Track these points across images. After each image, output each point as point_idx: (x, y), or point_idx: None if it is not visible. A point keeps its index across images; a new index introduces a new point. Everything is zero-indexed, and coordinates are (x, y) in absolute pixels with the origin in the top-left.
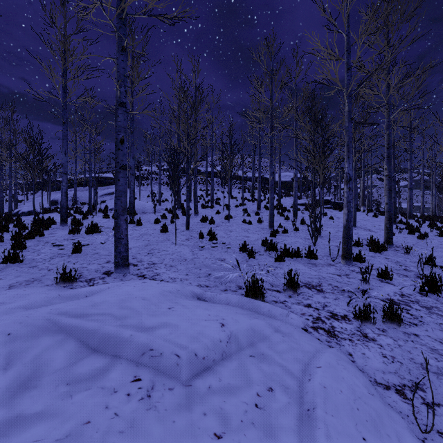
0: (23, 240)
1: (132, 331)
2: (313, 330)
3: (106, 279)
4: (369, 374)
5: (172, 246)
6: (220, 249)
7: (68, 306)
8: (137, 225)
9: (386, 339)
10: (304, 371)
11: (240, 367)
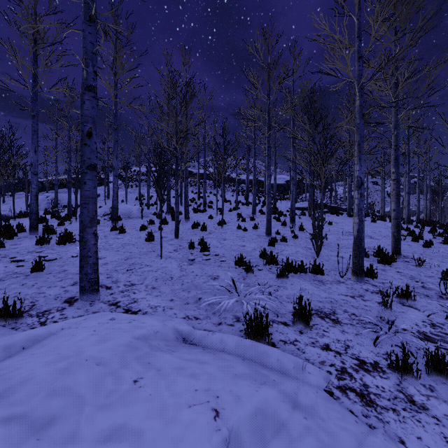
0: None
1: None
2: (340, 393)
3: (66, 310)
4: None
5: (157, 259)
6: (213, 263)
7: None
8: (120, 232)
9: (440, 405)
10: None
11: None
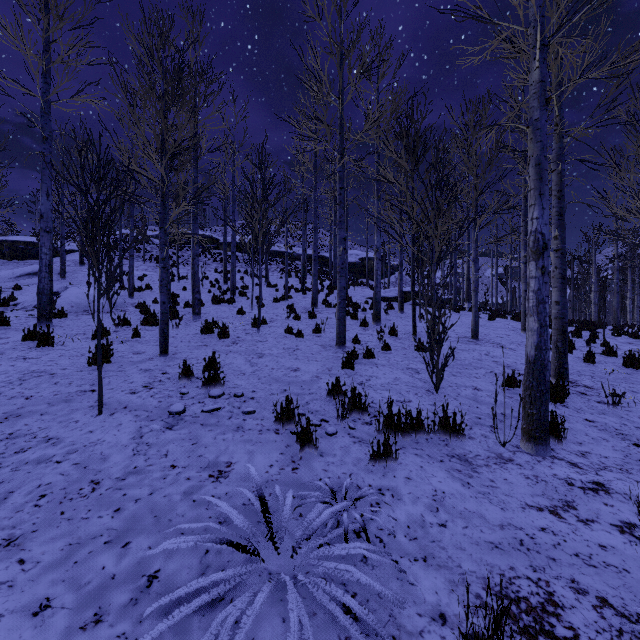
0: None
1: None
2: None
3: None
4: None
5: (89, 415)
6: (225, 419)
7: None
8: (40, 344)
9: None
10: None
11: None
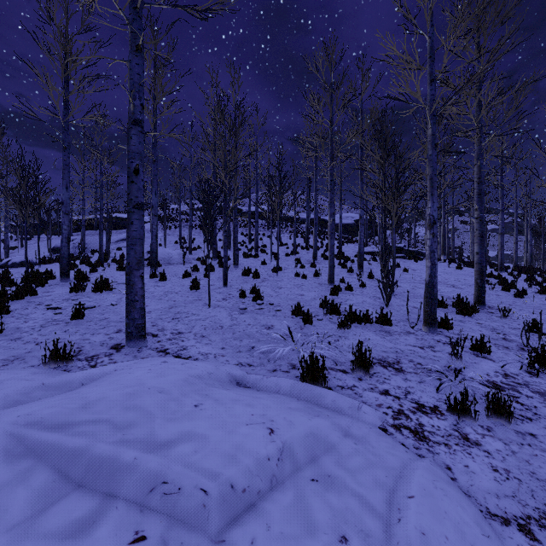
0: (5, 302)
1: (137, 451)
2: (394, 430)
3: (115, 356)
4: (479, 500)
5: (205, 308)
6: (267, 312)
7: (46, 410)
8: (160, 280)
9: (494, 442)
10: (390, 503)
11: (298, 501)
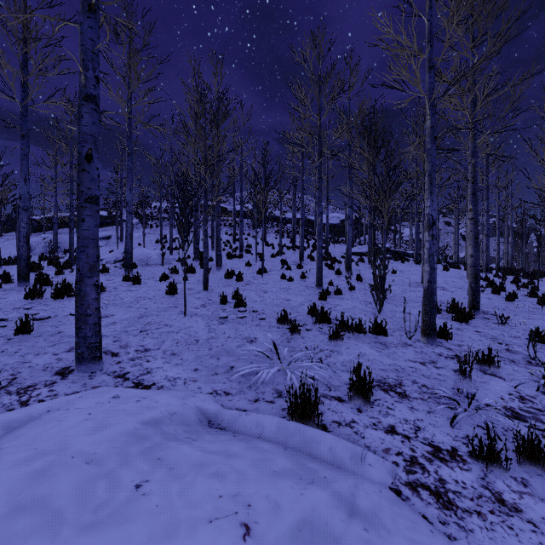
0: None
1: None
2: (410, 492)
3: (58, 385)
4: None
5: (180, 317)
6: (250, 321)
7: None
8: (134, 283)
9: (536, 505)
10: None
11: None
